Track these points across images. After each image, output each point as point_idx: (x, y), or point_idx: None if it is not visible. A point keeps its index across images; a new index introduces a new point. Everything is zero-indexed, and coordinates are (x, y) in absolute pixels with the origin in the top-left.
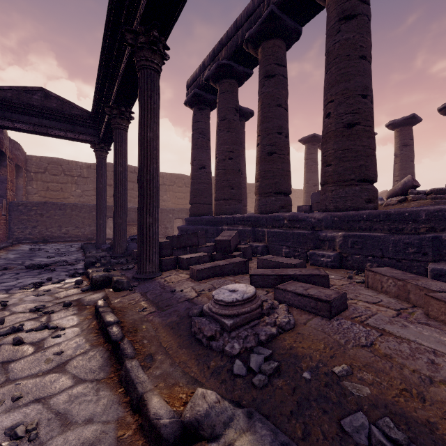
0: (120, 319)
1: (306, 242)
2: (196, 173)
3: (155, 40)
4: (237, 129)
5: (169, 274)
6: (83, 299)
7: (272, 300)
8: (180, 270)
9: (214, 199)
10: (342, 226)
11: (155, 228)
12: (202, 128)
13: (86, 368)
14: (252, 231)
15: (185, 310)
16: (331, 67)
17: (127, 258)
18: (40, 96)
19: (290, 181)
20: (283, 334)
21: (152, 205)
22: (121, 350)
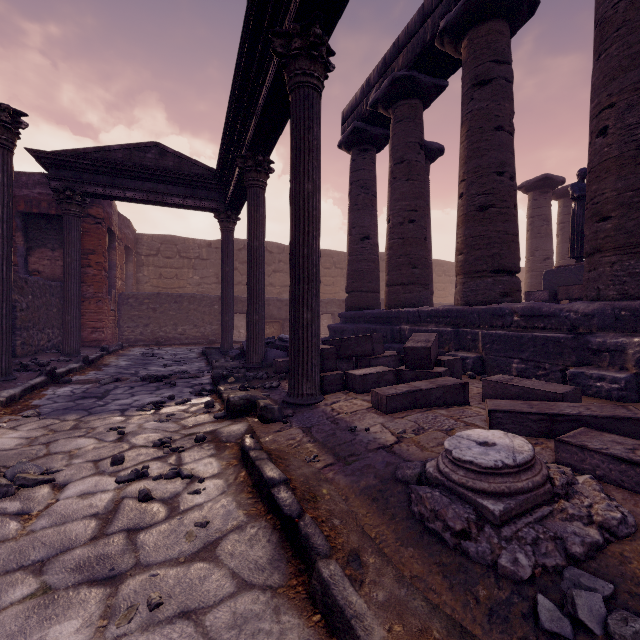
0: (284, 473)
1: (561, 353)
2: (355, 247)
3: (316, 41)
4: (423, 176)
5: (336, 400)
6: (219, 431)
7: (549, 462)
8: (350, 393)
9: (386, 284)
10: (638, 325)
11: (314, 329)
12: (365, 179)
13: (249, 559)
14: (454, 334)
15: (384, 466)
16: (609, 47)
17: (266, 370)
18: (155, 154)
19: (518, 251)
20: (615, 543)
21: (310, 293)
22: (304, 537)
